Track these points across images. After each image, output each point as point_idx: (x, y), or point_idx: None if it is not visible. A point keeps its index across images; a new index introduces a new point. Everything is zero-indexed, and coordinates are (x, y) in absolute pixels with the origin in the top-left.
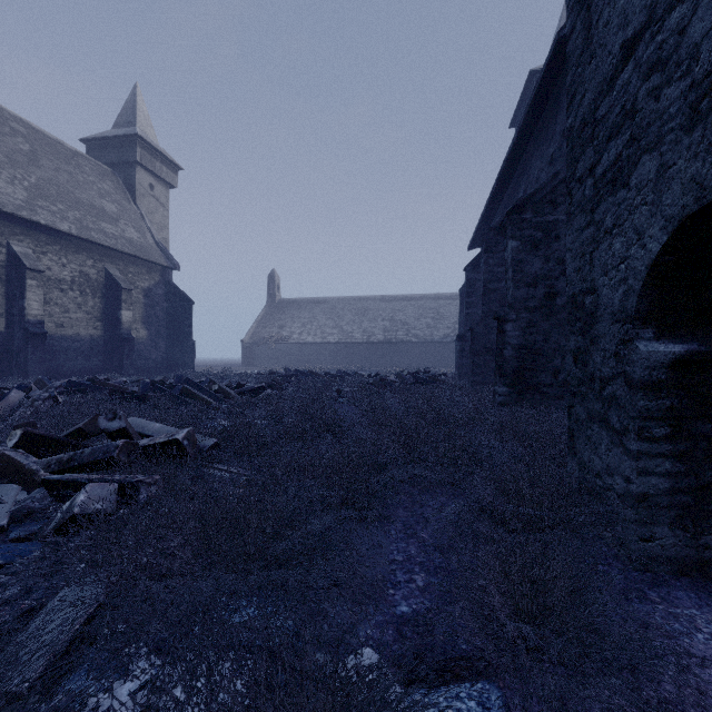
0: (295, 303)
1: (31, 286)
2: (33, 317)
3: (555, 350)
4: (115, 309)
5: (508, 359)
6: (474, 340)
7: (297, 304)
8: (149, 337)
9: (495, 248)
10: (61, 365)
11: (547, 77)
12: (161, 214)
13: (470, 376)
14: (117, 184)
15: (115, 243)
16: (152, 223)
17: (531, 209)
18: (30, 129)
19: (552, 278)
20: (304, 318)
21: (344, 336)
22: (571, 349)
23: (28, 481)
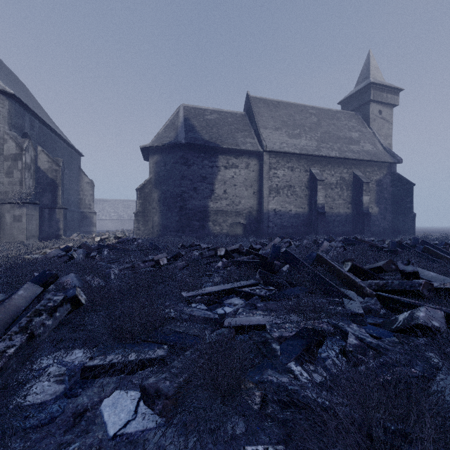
0: None
1: (319, 189)
2: (320, 204)
3: None
4: (358, 196)
5: None
6: None
7: None
8: (379, 212)
9: None
10: (331, 229)
11: None
12: (386, 127)
13: None
14: (358, 119)
15: (358, 155)
16: (380, 136)
17: None
18: (316, 110)
19: None
20: None
21: None
22: None
23: (359, 291)
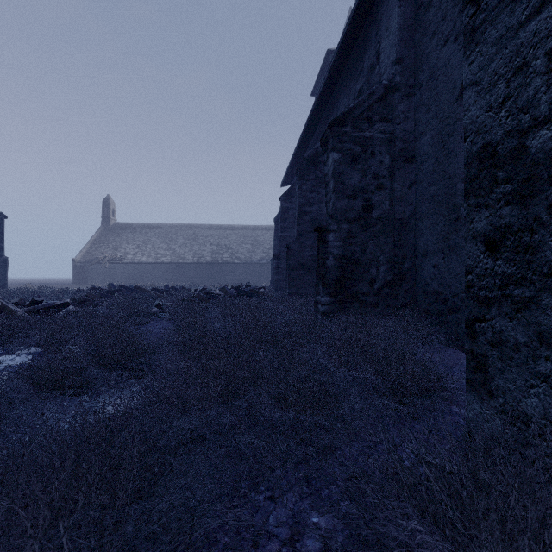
0: (130, 227)
1: None
2: None
3: (371, 261)
4: None
5: (331, 269)
6: (290, 257)
7: (132, 228)
8: None
9: (308, 176)
10: None
11: (358, 13)
12: None
13: (286, 288)
14: None
15: None
16: None
17: (350, 123)
18: None
19: (369, 192)
20: (139, 241)
21: (176, 257)
22: (477, 233)
23: None
